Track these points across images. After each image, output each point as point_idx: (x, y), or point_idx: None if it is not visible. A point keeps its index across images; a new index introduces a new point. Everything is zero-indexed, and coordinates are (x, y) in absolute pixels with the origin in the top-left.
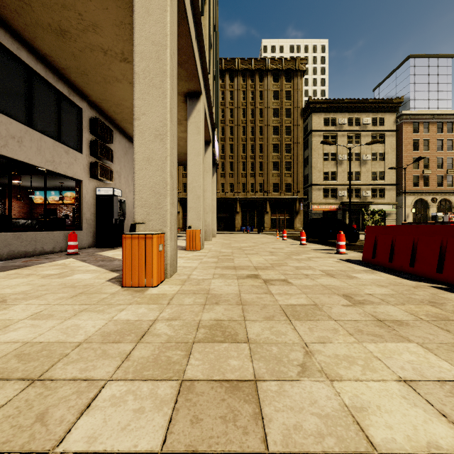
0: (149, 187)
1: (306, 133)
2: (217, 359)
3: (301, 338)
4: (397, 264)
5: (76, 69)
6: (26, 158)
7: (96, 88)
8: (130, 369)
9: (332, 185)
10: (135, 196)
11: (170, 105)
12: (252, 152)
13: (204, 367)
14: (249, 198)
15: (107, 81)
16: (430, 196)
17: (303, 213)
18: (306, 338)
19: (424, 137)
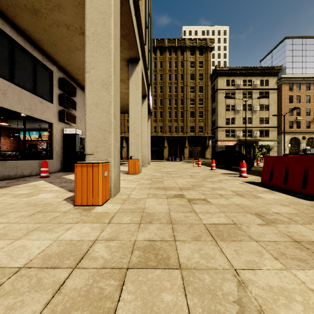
0: (97, 126)
1: (213, 91)
2: (150, 292)
3: (229, 262)
4: (291, 186)
5: (47, 40)
6: (9, 106)
7: (63, 55)
8: (59, 308)
9: (232, 127)
10: (86, 133)
11: (114, 61)
12: (176, 104)
13: (136, 304)
14: (173, 136)
15: (70, 50)
16: (301, 135)
17: (212, 147)
18: (235, 263)
19: (297, 94)
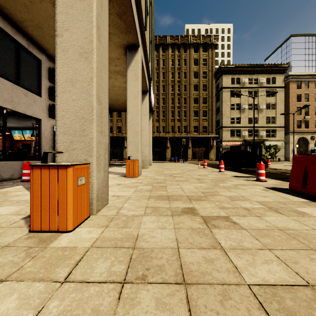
0: (72, 112)
1: (217, 90)
2: None
3: None
4: None
5: (31, 22)
6: None
7: (51, 41)
8: None
9: (237, 127)
10: (57, 122)
11: (97, 21)
12: (179, 103)
13: None
14: (176, 137)
15: None
16: (310, 135)
17: (216, 148)
18: None
19: (305, 92)
